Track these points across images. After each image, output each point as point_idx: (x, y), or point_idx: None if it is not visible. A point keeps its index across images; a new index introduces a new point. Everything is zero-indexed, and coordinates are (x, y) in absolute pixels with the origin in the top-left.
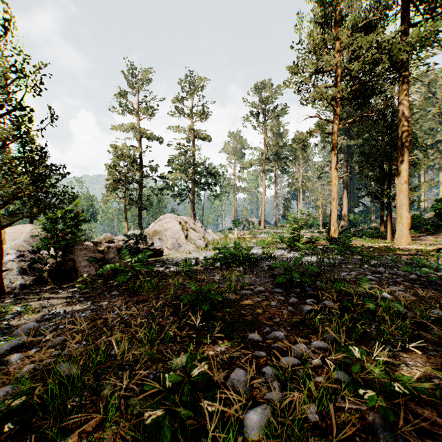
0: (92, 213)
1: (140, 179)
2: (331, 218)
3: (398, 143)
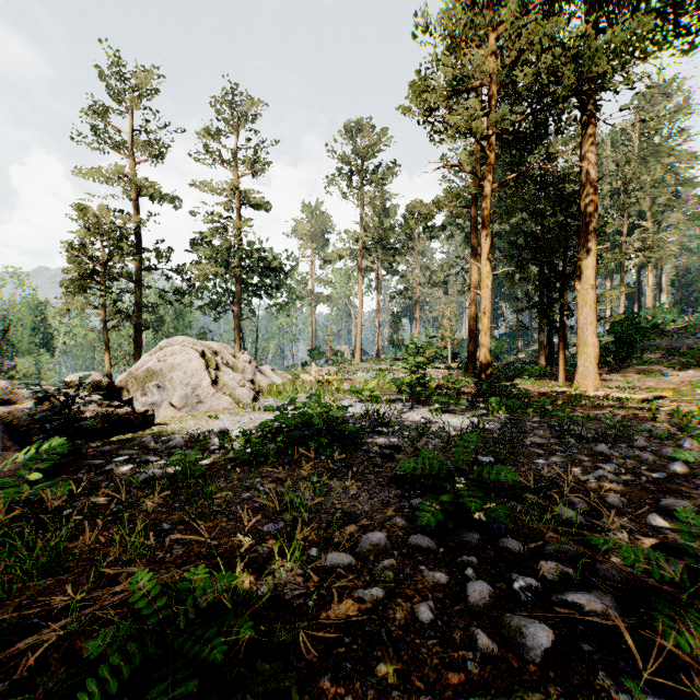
0: (44, 336)
1: (138, 274)
2: (481, 346)
3: (581, 222)
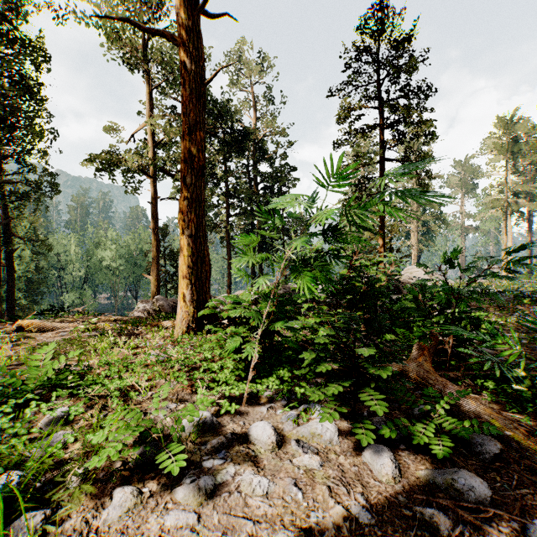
0: None
1: None
2: None
3: None
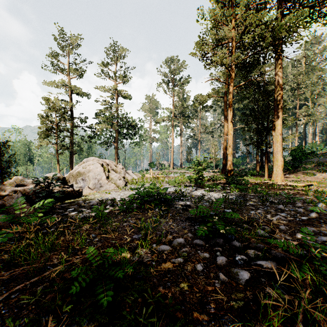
0: (29, 157)
1: (71, 129)
2: (228, 161)
3: (275, 104)
